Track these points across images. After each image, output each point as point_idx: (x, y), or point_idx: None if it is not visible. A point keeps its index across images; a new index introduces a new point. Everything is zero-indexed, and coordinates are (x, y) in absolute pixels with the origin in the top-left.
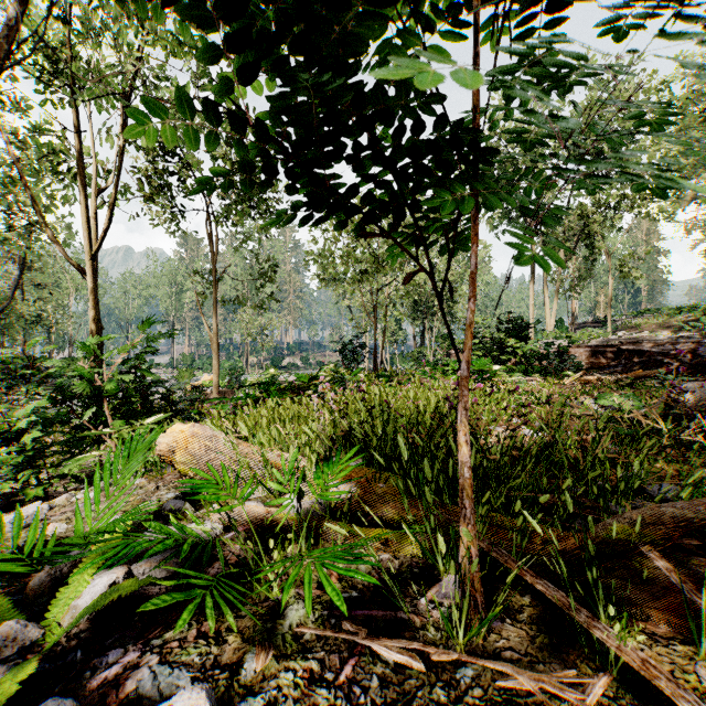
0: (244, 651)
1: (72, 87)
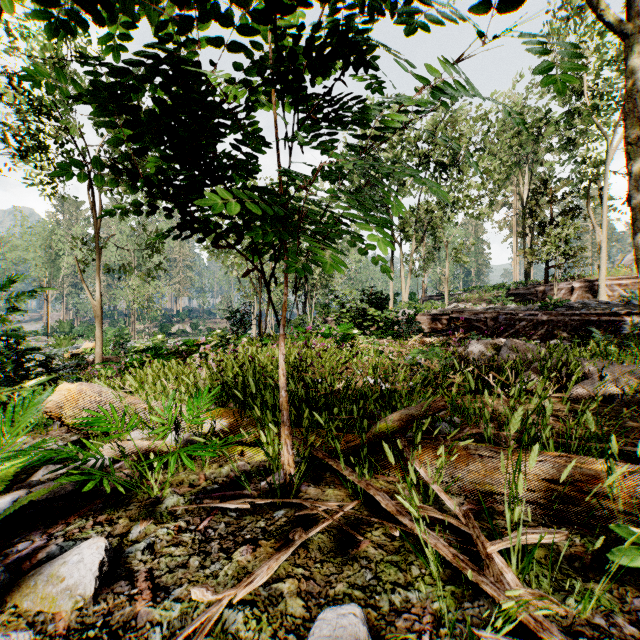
0: (131, 525)
1: None
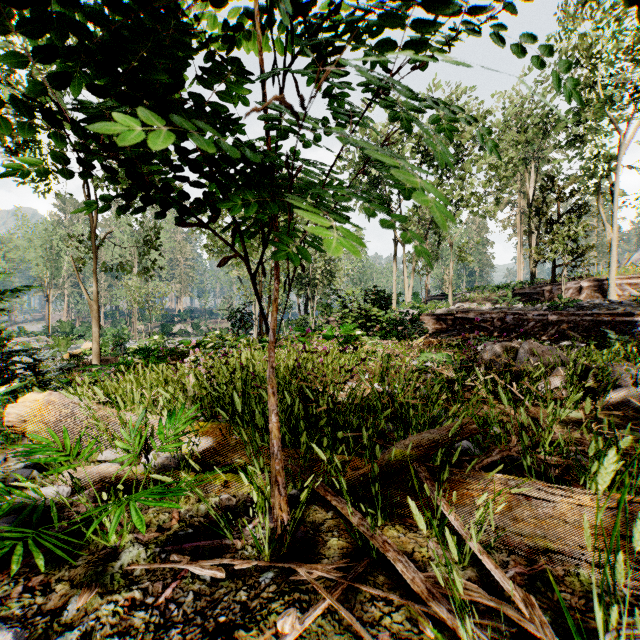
0: (70, 595)
1: None
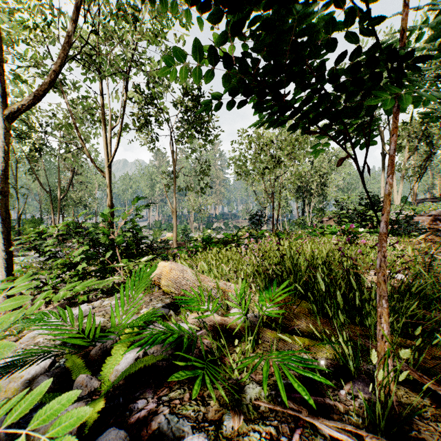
0: (222, 412)
1: (98, 69)
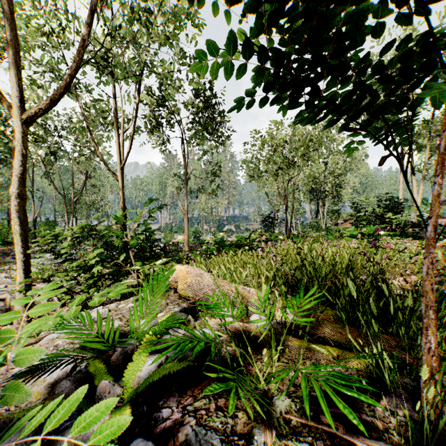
0: (251, 425)
1: (111, 73)
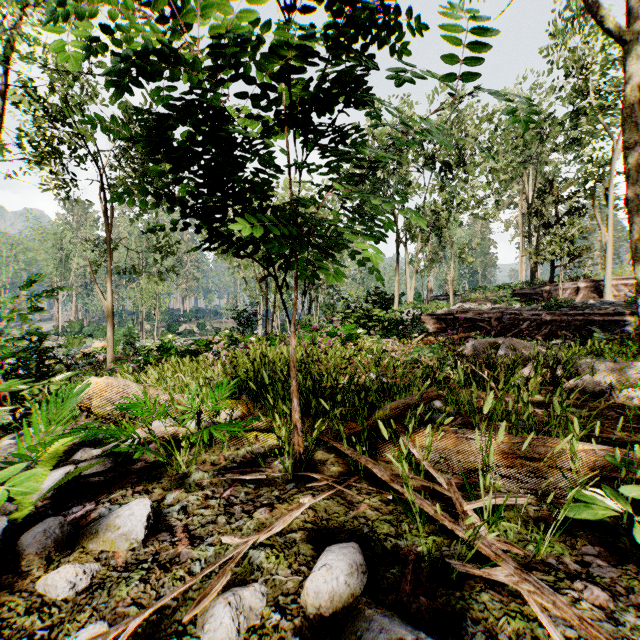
0: (165, 494)
1: None
